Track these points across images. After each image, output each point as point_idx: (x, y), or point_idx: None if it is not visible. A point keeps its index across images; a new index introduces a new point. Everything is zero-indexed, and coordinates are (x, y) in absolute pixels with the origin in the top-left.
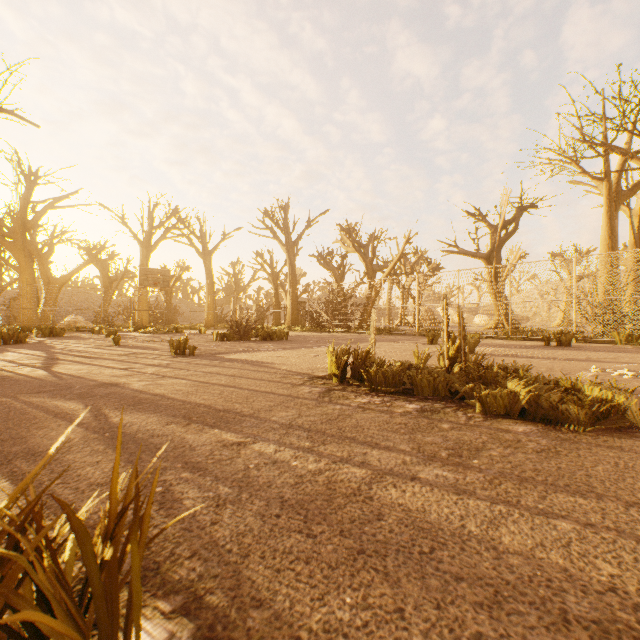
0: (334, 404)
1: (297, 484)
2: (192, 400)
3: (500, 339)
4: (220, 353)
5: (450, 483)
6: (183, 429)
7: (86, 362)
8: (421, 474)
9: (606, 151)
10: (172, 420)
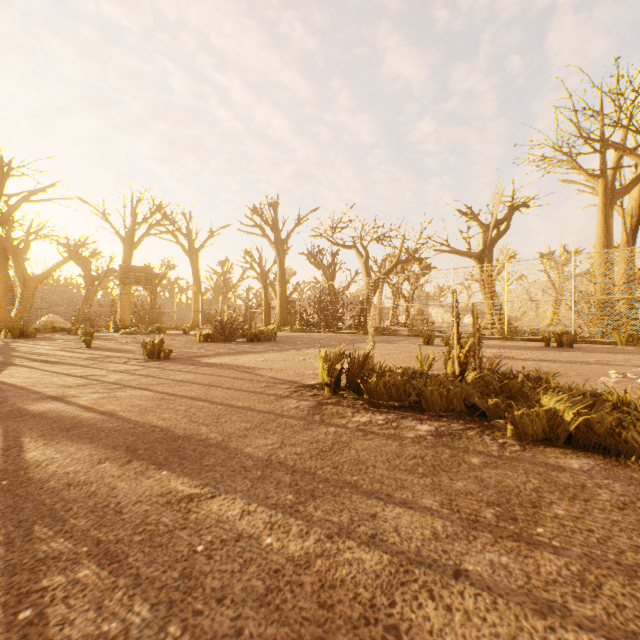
0: (327, 425)
1: (268, 594)
2: (147, 421)
3: (496, 340)
4: (200, 356)
5: (519, 585)
6: (118, 471)
7: (42, 368)
8: (467, 563)
9: (603, 147)
10: (109, 454)
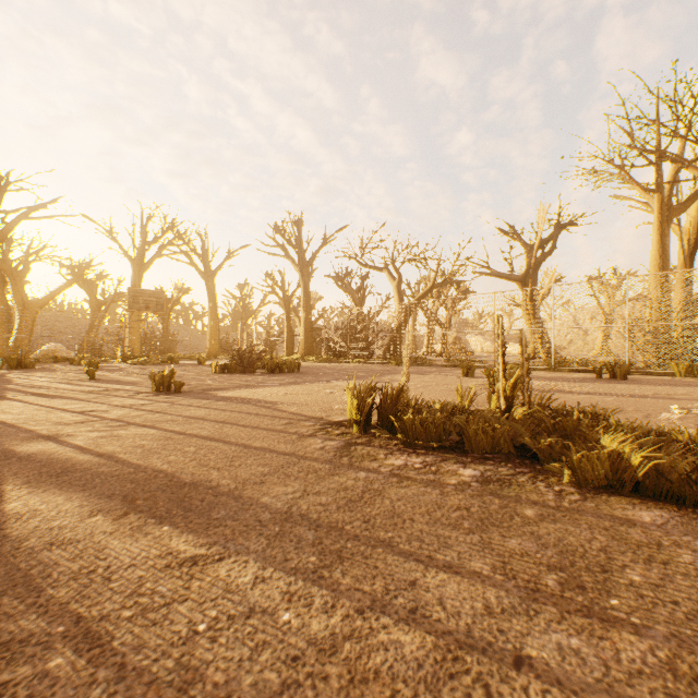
0: (356, 470)
1: (284, 691)
2: (150, 464)
3: (542, 370)
4: (215, 389)
5: (597, 678)
6: (111, 526)
7: (37, 402)
8: (530, 647)
9: (659, 159)
10: (102, 506)
